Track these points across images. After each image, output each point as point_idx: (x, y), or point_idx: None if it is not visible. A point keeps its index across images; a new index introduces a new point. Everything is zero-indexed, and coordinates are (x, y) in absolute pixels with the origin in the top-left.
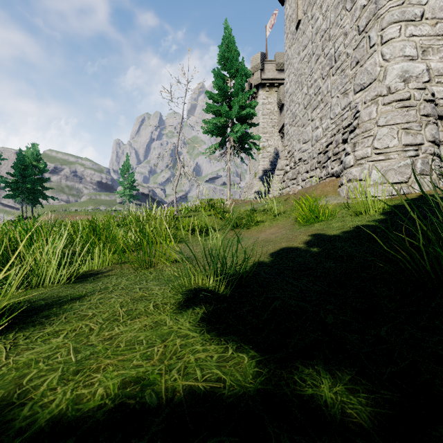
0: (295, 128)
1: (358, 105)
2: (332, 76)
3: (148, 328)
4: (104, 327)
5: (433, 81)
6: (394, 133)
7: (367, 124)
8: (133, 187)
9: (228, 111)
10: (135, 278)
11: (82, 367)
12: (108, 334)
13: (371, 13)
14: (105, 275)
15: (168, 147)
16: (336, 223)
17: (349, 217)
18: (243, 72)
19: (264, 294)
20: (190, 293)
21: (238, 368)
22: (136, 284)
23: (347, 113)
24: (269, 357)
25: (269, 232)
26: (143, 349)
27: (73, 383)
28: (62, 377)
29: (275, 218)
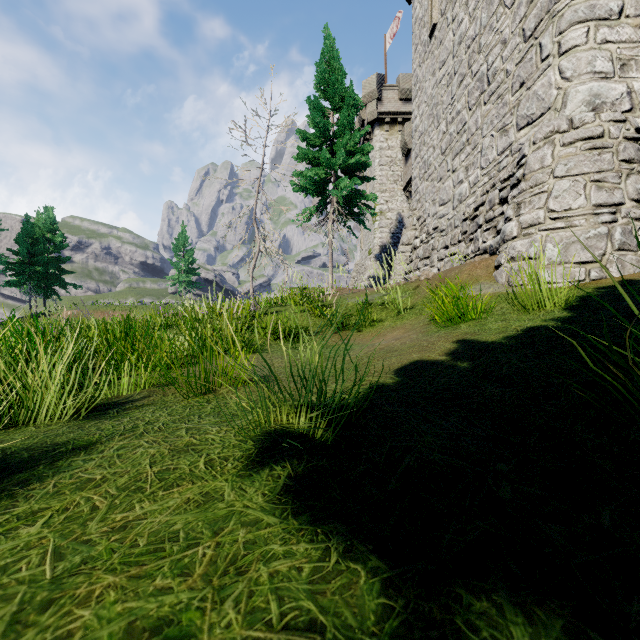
0: (429, 183)
1: (524, 147)
2: (484, 105)
3: (192, 506)
4: (116, 504)
5: (637, 110)
6: (580, 188)
7: (539, 175)
8: (191, 270)
9: (329, 159)
10: (182, 411)
11: (59, 592)
12: (121, 518)
13: (543, 9)
14: (137, 406)
15: (242, 210)
16: (493, 324)
17: (513, 314)
18: (351, 101)
19: (388, 441)
20: (267, 438)
21: (348, 597)
22: (183, 421)
23: (507, 159)
24: (405, 571)
25: (391, 336)
26: (178, 552)
27: (34, 633)
28: (17, 617)
29: (399, 315)
